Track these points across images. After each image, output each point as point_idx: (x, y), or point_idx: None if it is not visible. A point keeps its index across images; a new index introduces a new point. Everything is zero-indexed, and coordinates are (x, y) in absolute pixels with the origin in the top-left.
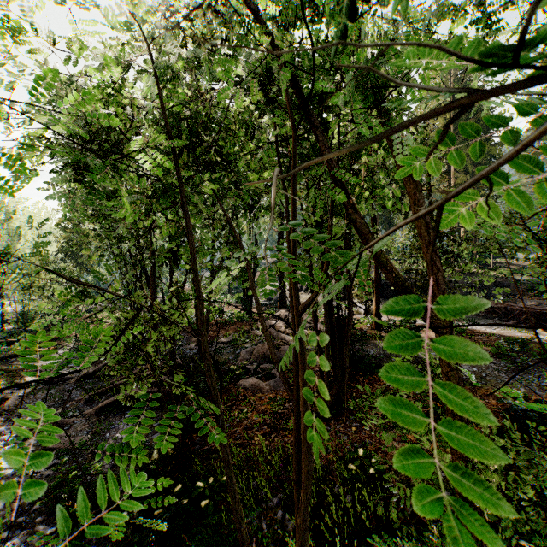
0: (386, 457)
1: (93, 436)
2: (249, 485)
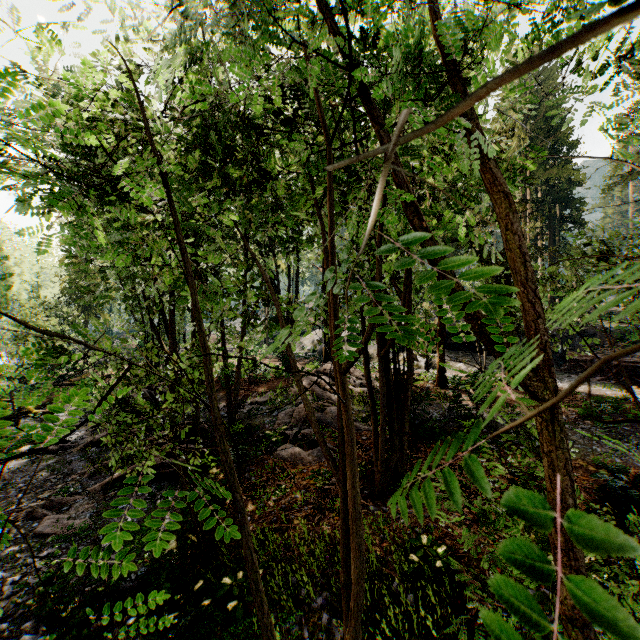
0: (455, 545)
1: (98, 518)
2: (287, 581)
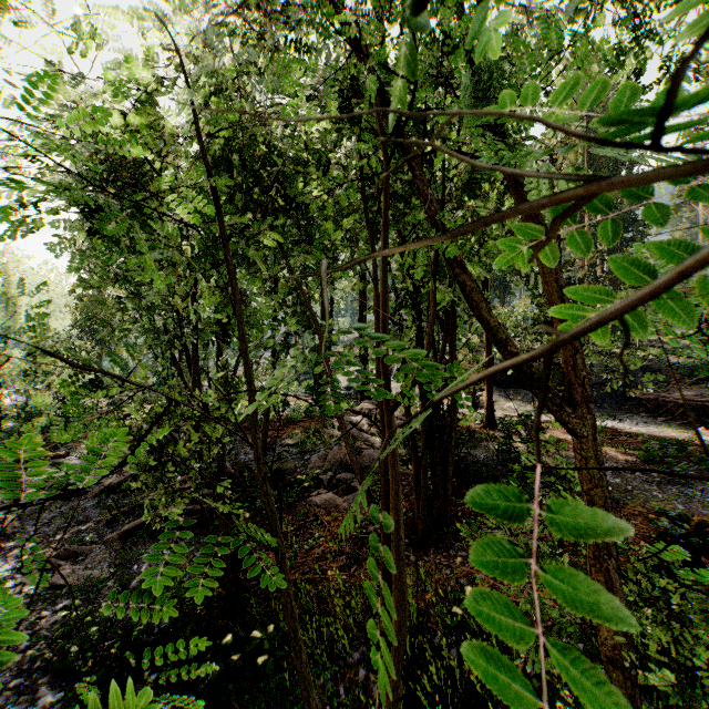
0: None
1: (116, 569)
2: (321, 635)
